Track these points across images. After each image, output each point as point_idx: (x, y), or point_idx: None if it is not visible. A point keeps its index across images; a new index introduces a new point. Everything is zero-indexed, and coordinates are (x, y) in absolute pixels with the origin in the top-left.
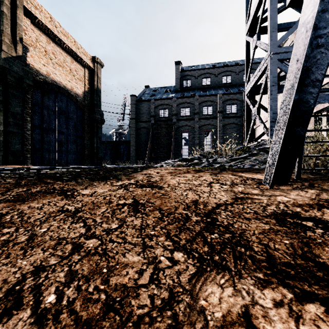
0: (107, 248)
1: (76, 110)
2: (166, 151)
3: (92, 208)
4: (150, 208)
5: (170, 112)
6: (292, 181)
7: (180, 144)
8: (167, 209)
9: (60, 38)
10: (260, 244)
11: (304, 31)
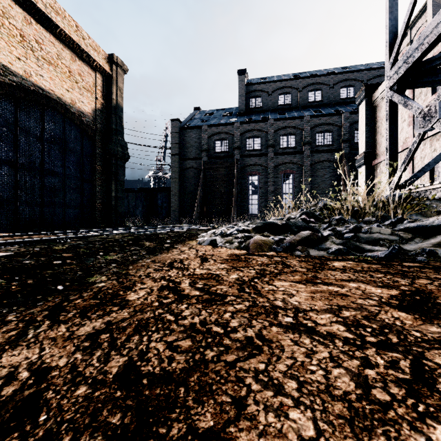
0: None
1: (81, 138)
2: (225, 203)
3: None
4: None
5: (231, 144)
6: None
7: (246, 193)
8: None
9: (49, 16)
10: None
11: None
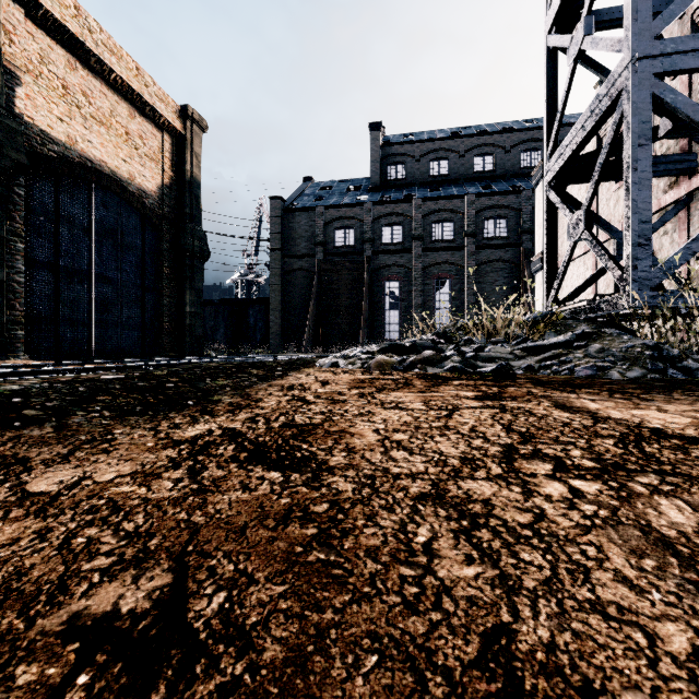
0: None
1: (142, 229)
2: (351, 322)
3: None
4: None
5: (360, 235)
6: None
7: (382, 307)
8: None
9: (102, 59)
10: None
11: None
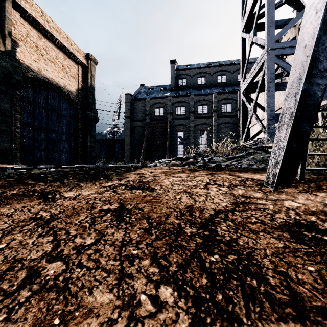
0: (71, 277)
1: (69, 108)
2: (162, 150)
3: (70, 215)
4: (137, 216)
5: (166, 111)
6: (295, 182)
7: (175, 143)
8: (157, 217)
9: (52, 34)
10: (276, 272)
11: (312, 13)
